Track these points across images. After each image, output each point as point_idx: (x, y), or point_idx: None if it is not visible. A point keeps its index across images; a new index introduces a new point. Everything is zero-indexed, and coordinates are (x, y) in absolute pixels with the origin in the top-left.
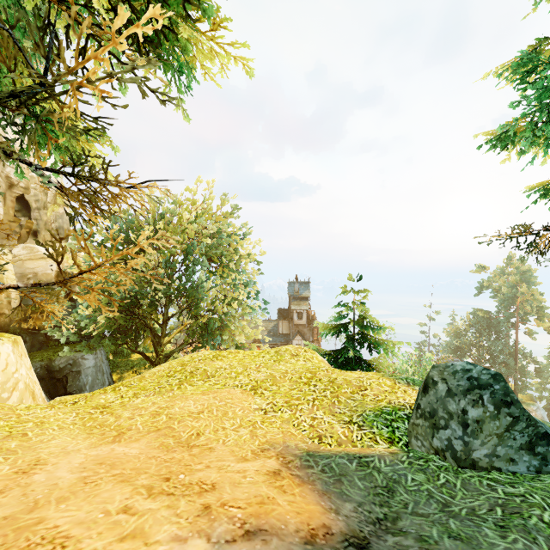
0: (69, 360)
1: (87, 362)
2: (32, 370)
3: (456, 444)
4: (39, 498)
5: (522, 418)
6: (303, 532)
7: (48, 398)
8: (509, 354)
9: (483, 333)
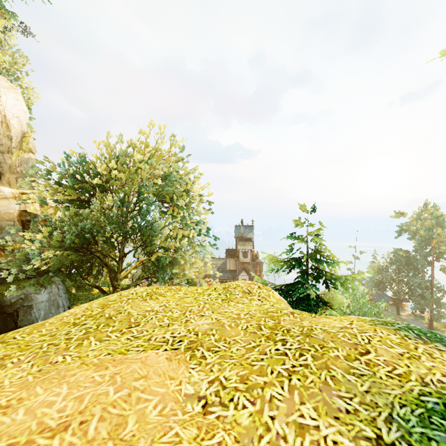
0: (20, 295)
1: (39, 296)
2: None
3: None
4: None
5: None
6: None
7: None
8: (425, 288)
9: (403, 269)
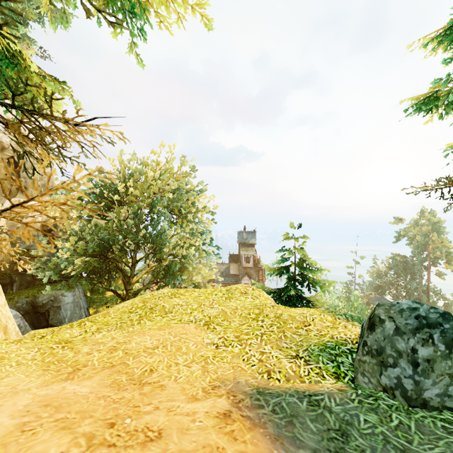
0: (50, 297)
1: (66, 298)
2: (6, 307)
3: (406, 383)
4: None
5: None
6: None
7: (32, 329)
8: (422, 292)
9: (400, 274)
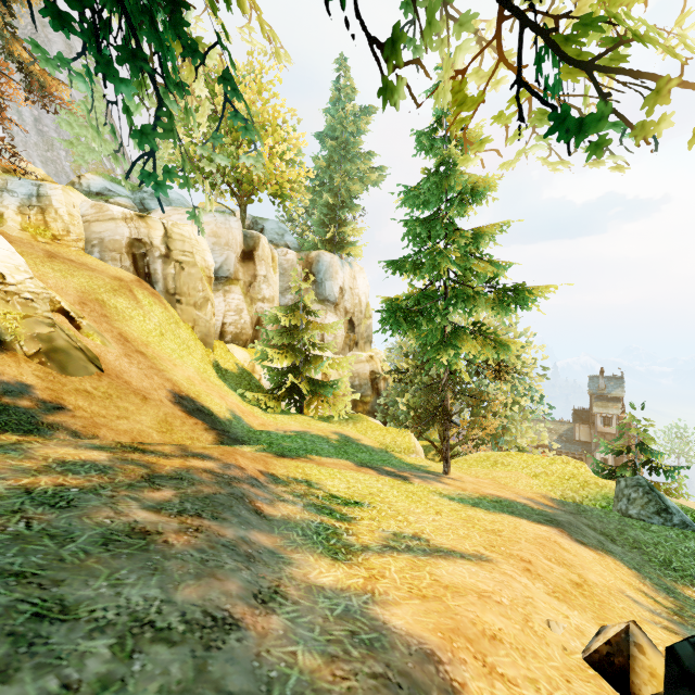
0: None
1: None
2: None
3: (624, 507)
4: (471, 481)
5: (653, 500)
6: (544, 503)
7: None
8: None
9: None
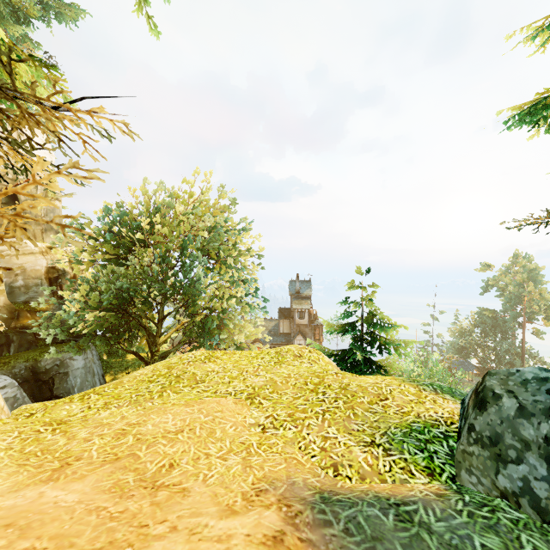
0: (56, 361)
1: (75, 363)
2: None
3: (539, 488)
4: None
5: None
6: None
7: (32, 401)
8: (515, 354)
9: (489, 332)
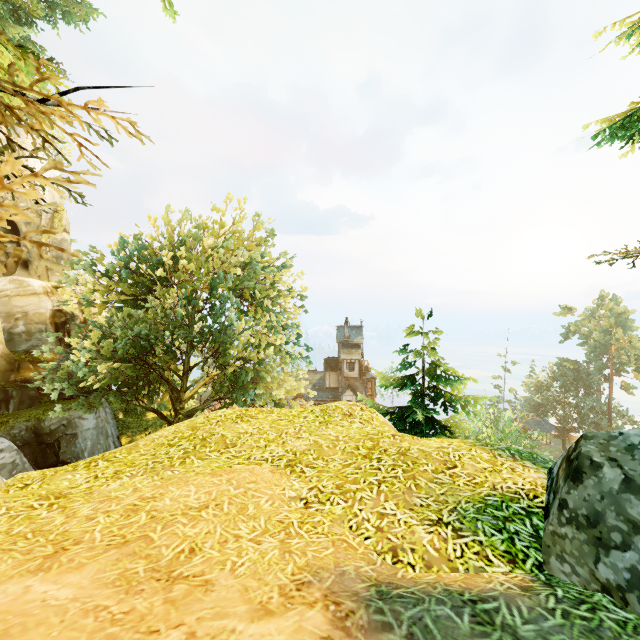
0: (62, 420)
1: (85, 422)
2: None
3: None
4: None
5: None
6: None
7: (34, 468)
8: (601, 412)
9: (570, 387)
